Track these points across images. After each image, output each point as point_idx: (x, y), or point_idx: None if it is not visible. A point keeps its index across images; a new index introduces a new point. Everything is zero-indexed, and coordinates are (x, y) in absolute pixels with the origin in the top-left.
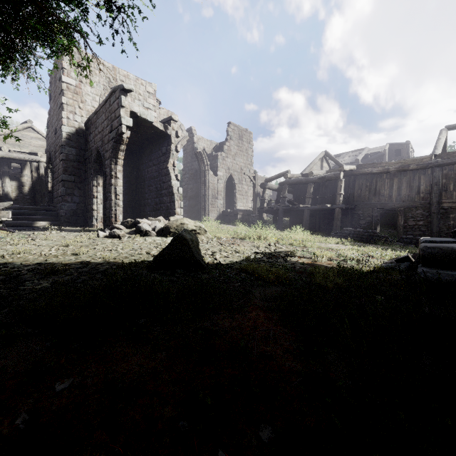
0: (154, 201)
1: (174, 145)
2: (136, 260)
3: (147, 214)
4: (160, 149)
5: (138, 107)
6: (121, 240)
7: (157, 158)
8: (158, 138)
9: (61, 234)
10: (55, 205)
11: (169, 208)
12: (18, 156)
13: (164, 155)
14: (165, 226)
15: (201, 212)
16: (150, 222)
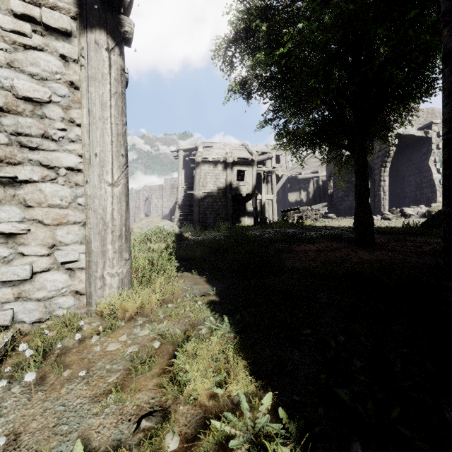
0: (413, 193)
1: (435, 145)
2: (408, 227)
3: (406, 204)
4: (420, 151)
5: (401, 129)
6: (391, 221)
7: (417, 158)
8: (418, 142)
9: (347, 219)
10: (335, 204)
11: (430, 198)
12: (309, 176)
13: (424, 155)
14: (427, 211)
15: None
16: (412, 209)
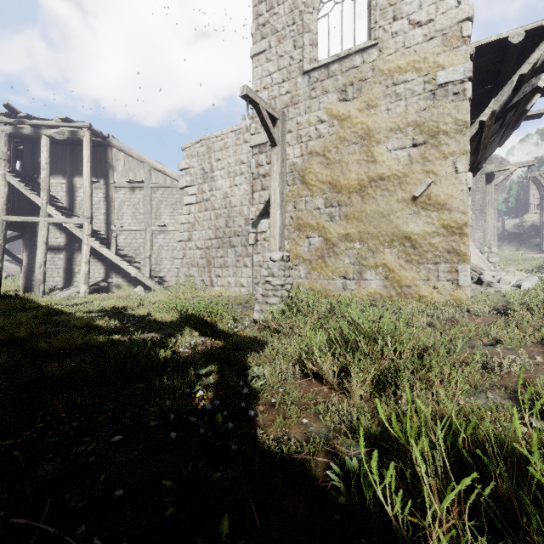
0: None
1: None
2: None
3: None
4: None
5: None
6: None
7: None
8: None
9: None
10: None
11: None
12: None
13: None
14: None
15: (541, 242)
16: None
